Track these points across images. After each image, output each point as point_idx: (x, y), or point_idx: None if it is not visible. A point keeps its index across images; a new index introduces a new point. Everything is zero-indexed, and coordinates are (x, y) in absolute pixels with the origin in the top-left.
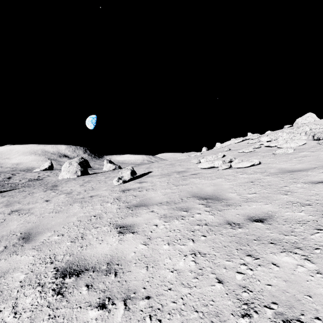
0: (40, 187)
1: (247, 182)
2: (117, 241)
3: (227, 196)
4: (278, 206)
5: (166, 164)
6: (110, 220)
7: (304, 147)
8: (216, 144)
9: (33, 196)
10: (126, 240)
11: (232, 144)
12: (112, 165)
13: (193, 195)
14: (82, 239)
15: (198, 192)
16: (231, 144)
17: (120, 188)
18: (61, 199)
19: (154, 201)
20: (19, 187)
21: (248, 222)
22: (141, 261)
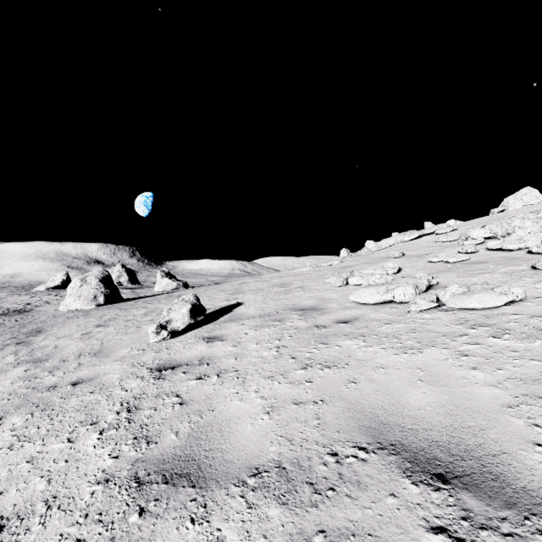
0: (4, 334)
1: None
2: None
3: None
4: None
5: (273, 285)
6: None
7: None
8: (367, 243)
9: None
10: None
11: (399, 242)
12: (171, 282)
13: (375, 435)
14: None
15: (386, 415)
16: (396, 242)
17: (156, 356)
18: (2, 386)
19: (233, 447)
20: None
21: None
22: None
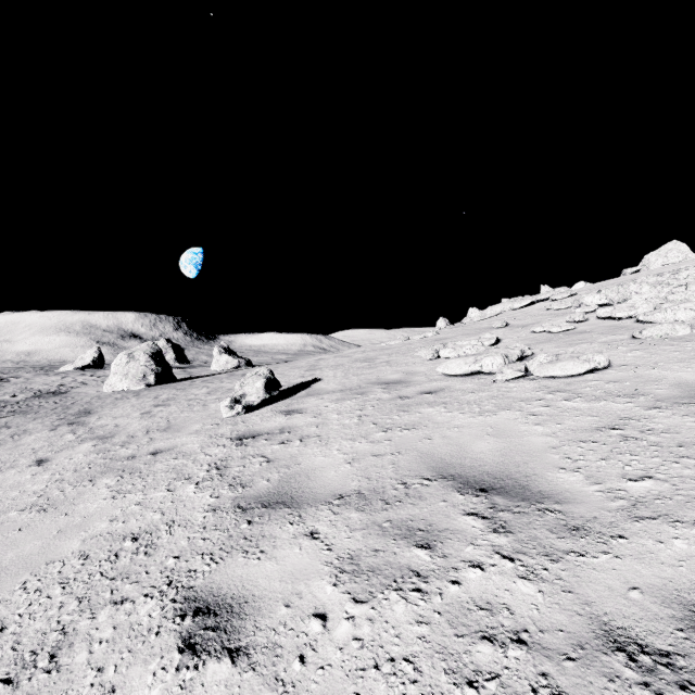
0: (48, 415)
1: (600, 430)
2: None
3: (556, 484)
4: None
5: (355, 360)
6: (173, 567)
7: None
8: (469, 311)
9: (17, 444)
10: None
11: (508, 310)
12: (231, 359)
13: (439, 470)
14: (47, 673)
15: (452, 459)
16: (504, 310)
17: (234, 429)
18: (76, 459)
19: (320, 485)
20: (2, 416)
21: None
22: None
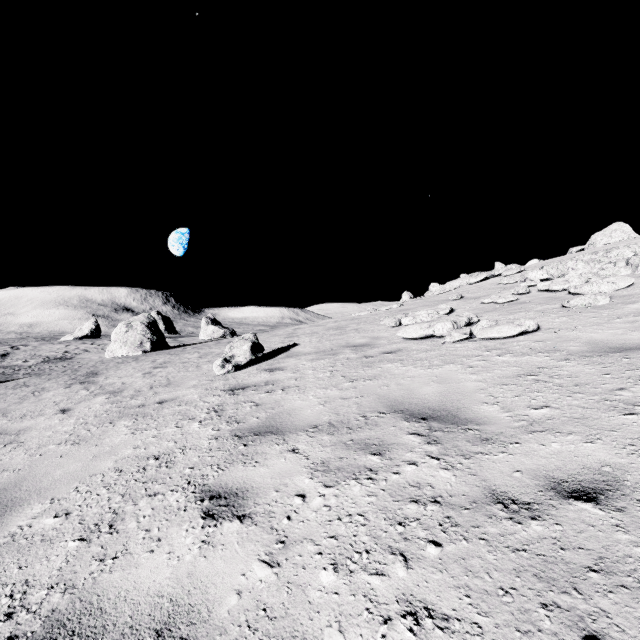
0: (61, 376)
1: (519, 376)
2: (197, 546)
3: (478, 413)
4: (624, 448)
5: (328, 328)
6: (189, 474)
7: (632, 292)
8: (431, 286)
9: (39, 398)
10: (220, 544)
11: (465, 285)
12: (217, 329)
13: (392, 407)
14: (109, 534)
15: (403, 399)
16: (461, 285)
17: (226, 383)
18: (95, 408)
19: (299, 419)
20: (19, 377)
21: (554, 501)
22: (253, 634)
